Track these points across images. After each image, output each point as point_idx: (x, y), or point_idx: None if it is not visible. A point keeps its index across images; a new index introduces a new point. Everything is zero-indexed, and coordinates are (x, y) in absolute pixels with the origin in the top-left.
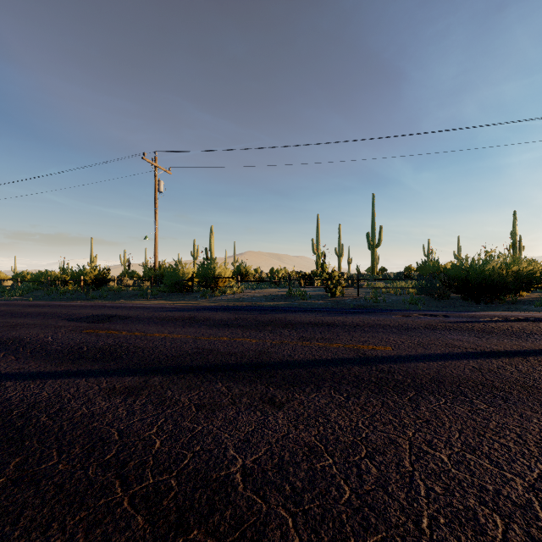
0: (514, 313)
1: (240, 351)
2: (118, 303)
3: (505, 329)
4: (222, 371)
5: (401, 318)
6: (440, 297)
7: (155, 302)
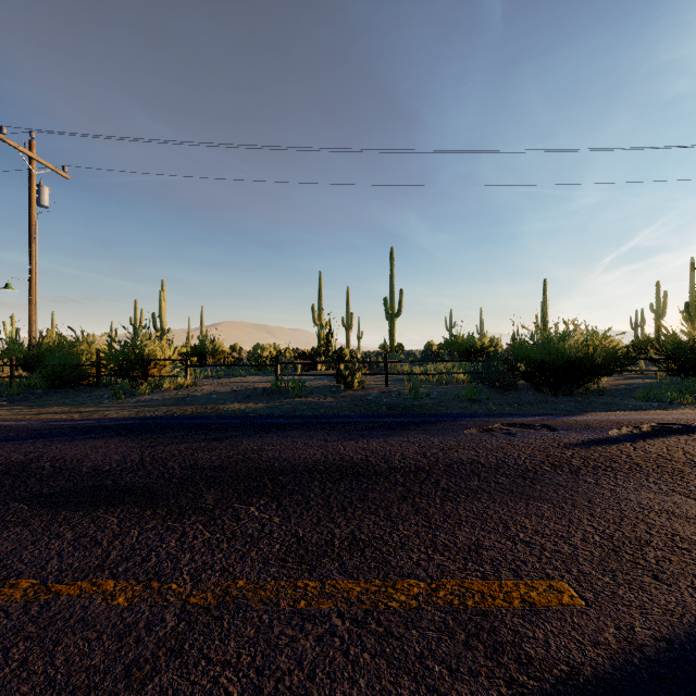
0: (634, 415)
1: None
2: None
3: (690, 462)
4: None
5: (484, 436)
6: (504, 387)
7: None
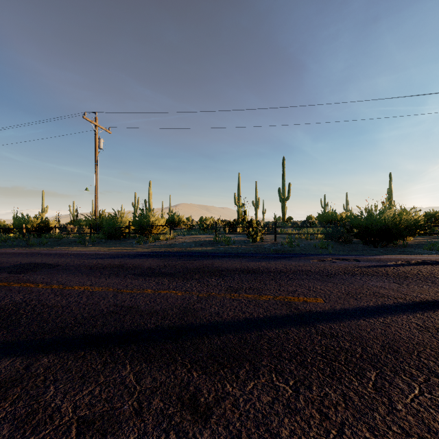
0: (412, 257)
1: (163, 309)
2: (54, 250)
3: (416, 274)
4: (136, 342)
5: (319, 262)
6: (344, 242)
7: (91, 249)
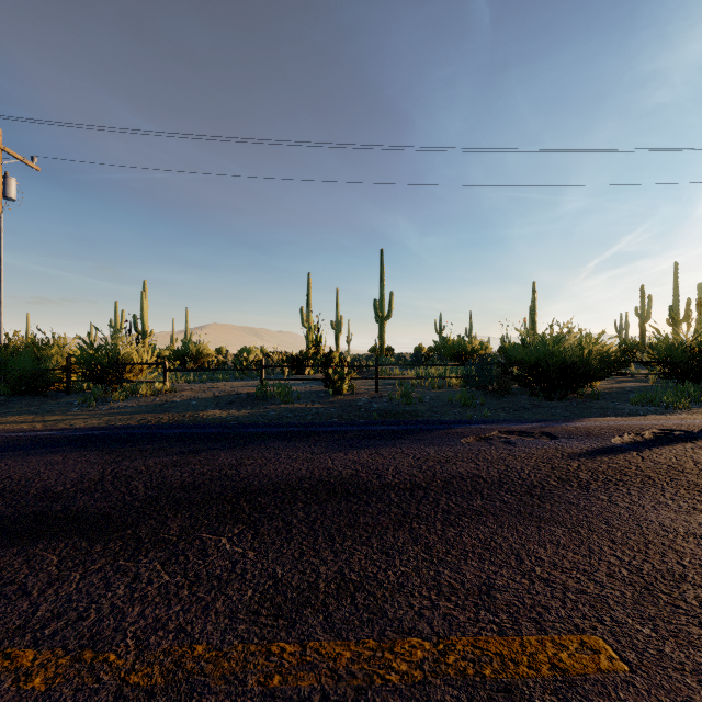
0: (633, 421)
1: None
2: None
3: None
4: None
5: (483, 446)
6: (498, 392)
7: None
